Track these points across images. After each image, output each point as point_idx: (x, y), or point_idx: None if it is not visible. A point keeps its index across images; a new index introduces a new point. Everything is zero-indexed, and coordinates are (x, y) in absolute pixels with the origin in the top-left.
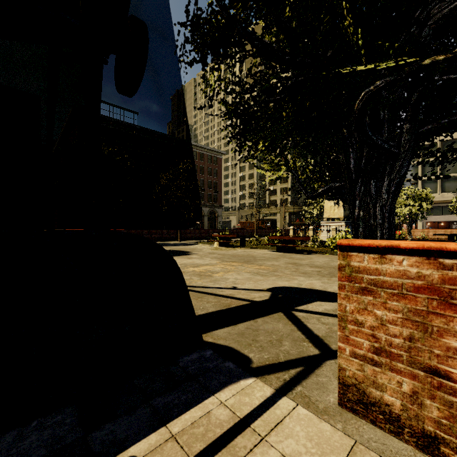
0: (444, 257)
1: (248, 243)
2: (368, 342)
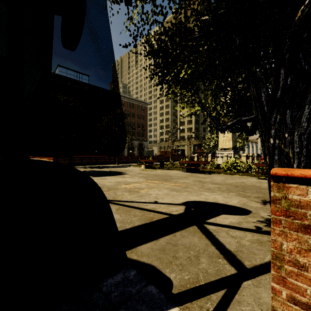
0: None
1: (165, 166)
2: None
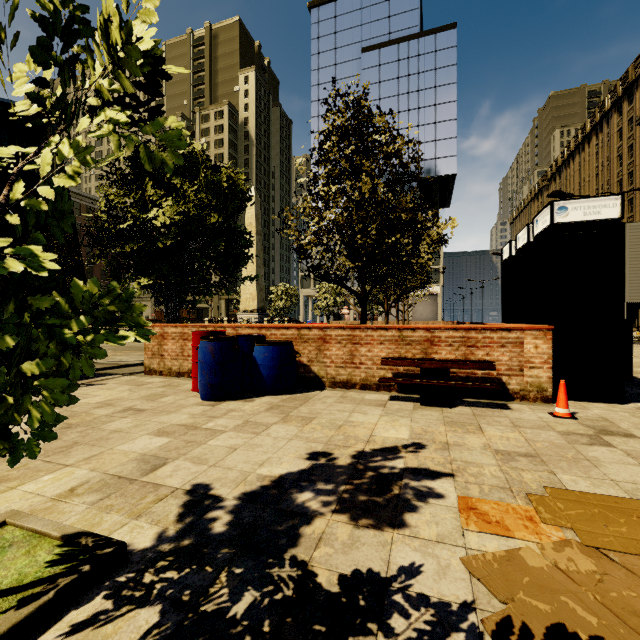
0: (163, 327)
1: None
2: (151, 353)
